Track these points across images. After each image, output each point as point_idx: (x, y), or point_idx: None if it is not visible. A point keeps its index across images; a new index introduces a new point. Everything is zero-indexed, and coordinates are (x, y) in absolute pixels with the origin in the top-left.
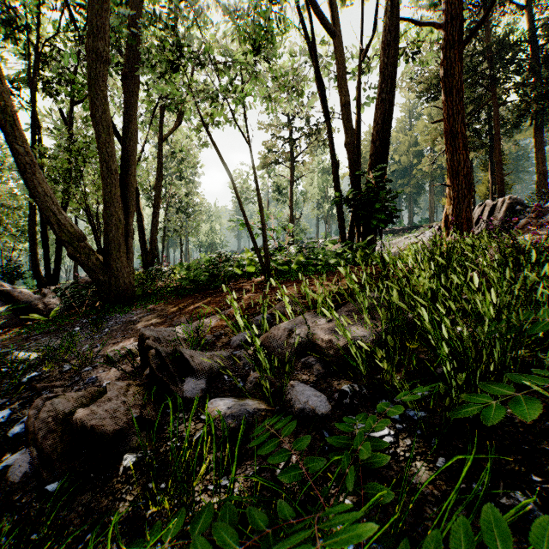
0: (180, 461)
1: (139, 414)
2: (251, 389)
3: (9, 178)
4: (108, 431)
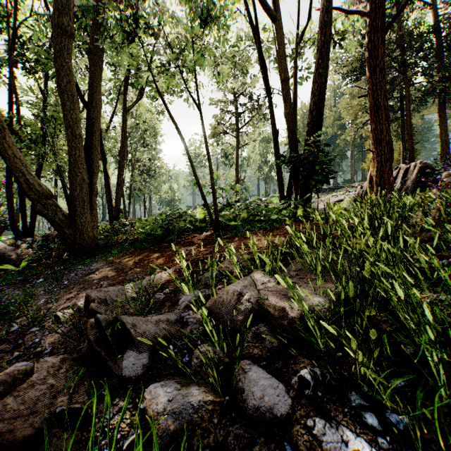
0: None
1: (68, 401)
2: (198, 366)
3: None
4: (16, 441)
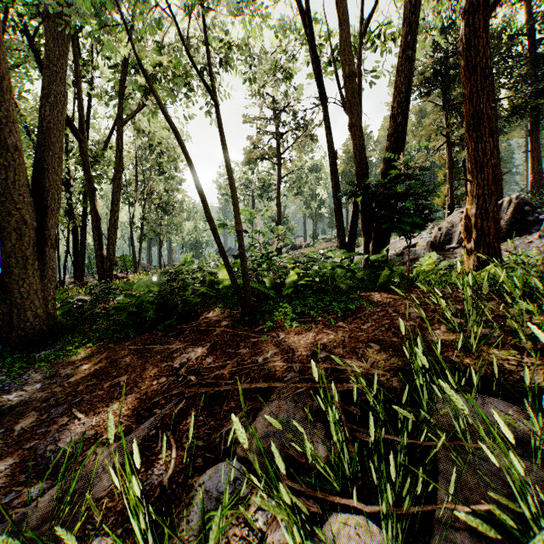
0: None
1: None
2: None
3: None
4: None
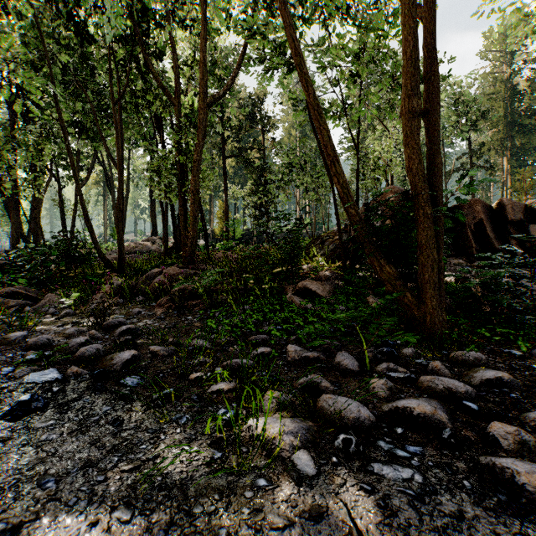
0: None
1: None
2: None
3: None
4: None
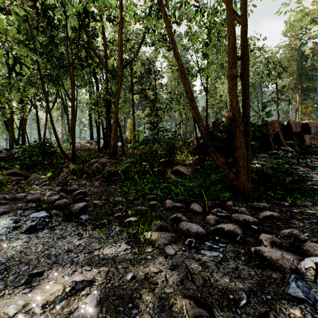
0: None
1: None
2: None
3: None
4: None
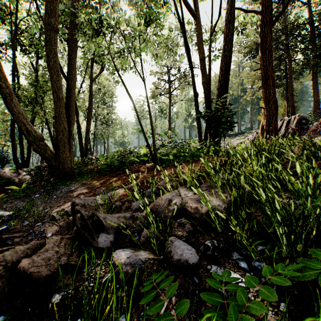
0: (92, 299)
1: (67, 260)
2: (144, 242)
3: (2, 104)
4: (42, 277)
